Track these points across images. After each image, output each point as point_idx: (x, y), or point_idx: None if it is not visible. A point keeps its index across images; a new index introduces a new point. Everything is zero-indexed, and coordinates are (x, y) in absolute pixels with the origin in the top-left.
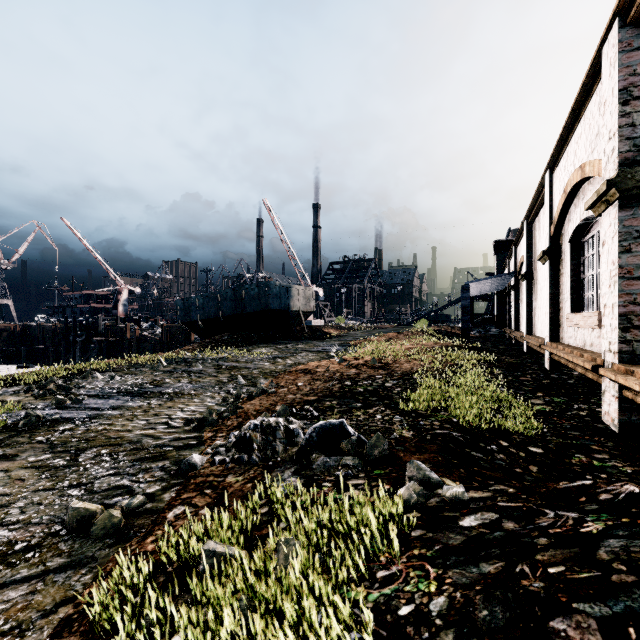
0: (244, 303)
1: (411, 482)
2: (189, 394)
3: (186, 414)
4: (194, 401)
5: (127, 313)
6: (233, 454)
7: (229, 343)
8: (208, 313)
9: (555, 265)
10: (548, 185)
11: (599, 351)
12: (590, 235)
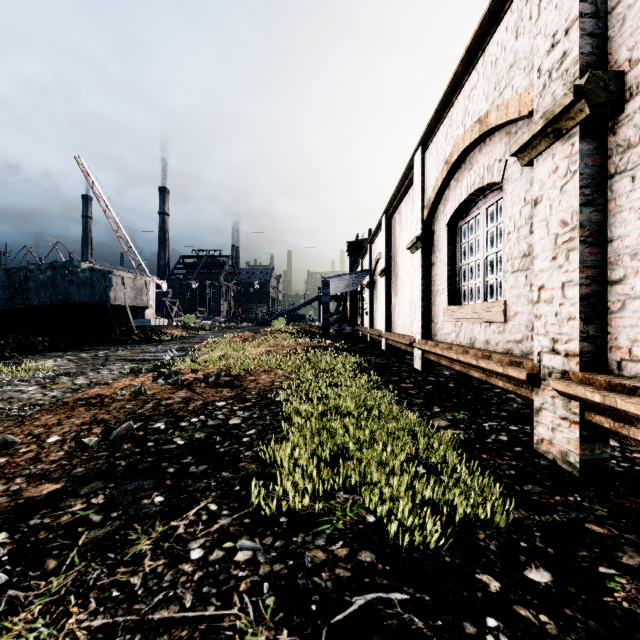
0: (27, 292)
1: None
2: None
3: None
4: None
5: None
6: None
7: None
8: None
9: (427, 253)
10: (420, 163)
11: (503, 350)
12: (473, 215)
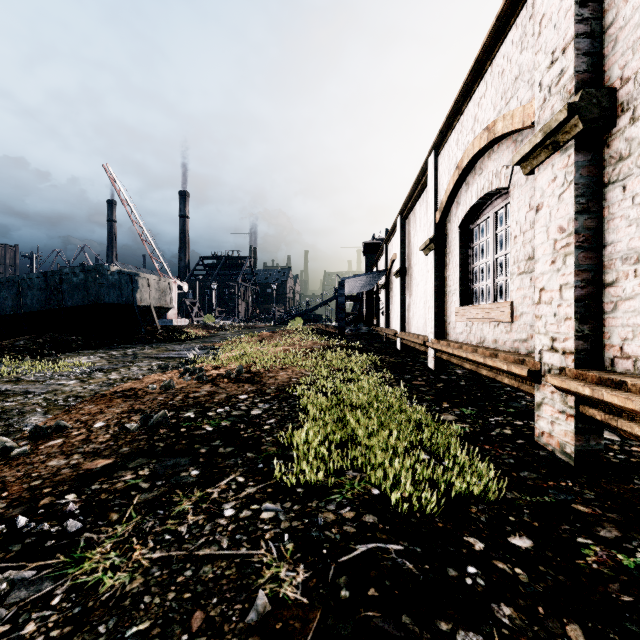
0: (62, 294)
1: None
2: None
3: None
4: None
5: None
6: None
7: (25, 351)
8: None
9: (440, 255)
10: (433, 167)
11: (510, 349)
12: (484, 218)
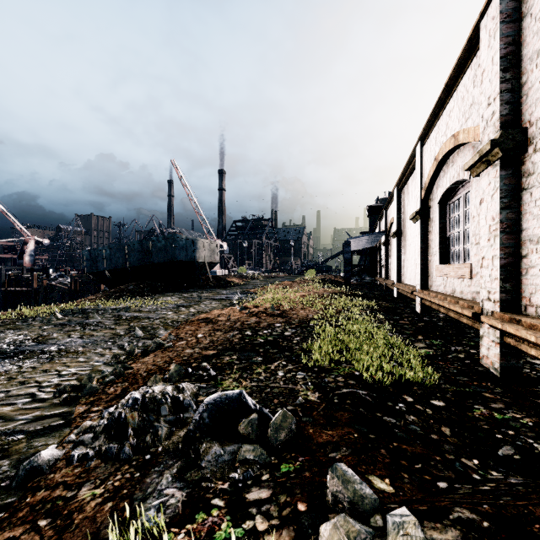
0: (151, 254)
1: (341, 516)
2: (75, 352)
3: (62, 379)
4: (78, 361)
5: (34, 263)
6: (100, 444)
7: (134, 292)
8: (115, 263)
9: (425, 224)
10: (419, 155)
11: (470, 298)
12: (457, 198)
